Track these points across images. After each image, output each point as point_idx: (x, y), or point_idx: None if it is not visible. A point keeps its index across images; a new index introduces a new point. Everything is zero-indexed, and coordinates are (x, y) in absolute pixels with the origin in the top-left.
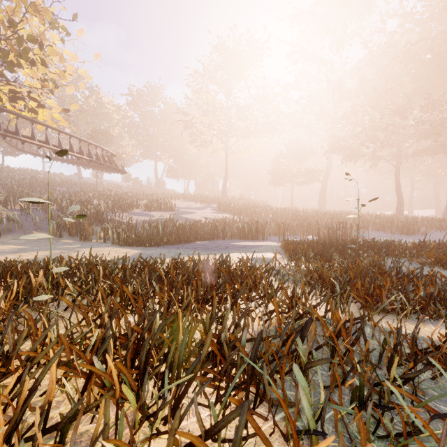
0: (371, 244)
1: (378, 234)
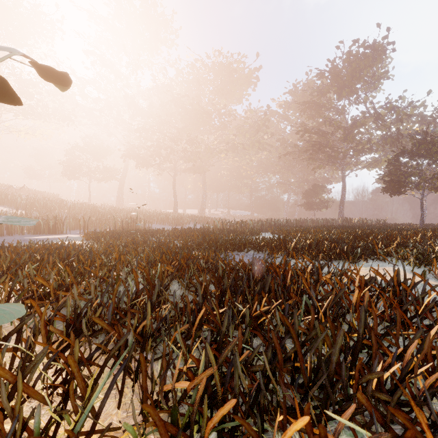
0: (148, 231)
1: (160, 226)
